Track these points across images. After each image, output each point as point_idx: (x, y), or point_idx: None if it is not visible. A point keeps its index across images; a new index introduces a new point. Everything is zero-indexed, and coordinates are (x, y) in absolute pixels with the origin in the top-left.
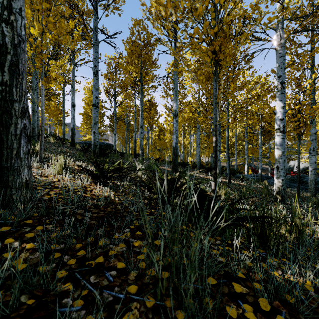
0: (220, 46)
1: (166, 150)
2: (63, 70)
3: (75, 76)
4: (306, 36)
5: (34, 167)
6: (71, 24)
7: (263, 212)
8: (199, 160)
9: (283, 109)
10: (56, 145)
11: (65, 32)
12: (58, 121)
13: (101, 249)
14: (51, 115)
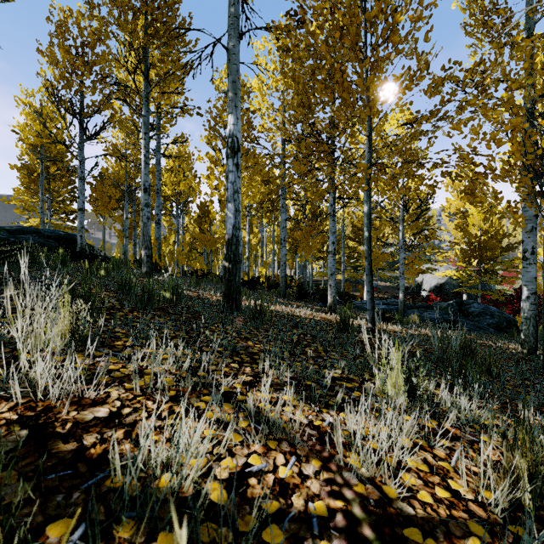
0: None
1: (216, 255)
2: None
3: None
4: None
5: None
6: None
7: None
8: (284, 274)
9: None
10: None
11: None
12: None
13: None
14: None
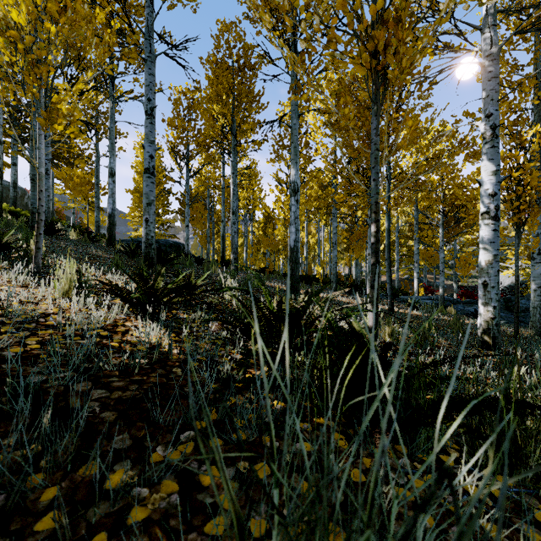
0: (385, 46)
1: (277, 255)
2: (85, 100)
3: (115, 121)
4: (527, 49)
5: (18, 283)
6: (99, 15)
7: (508, 388)
8: (335, 272)
9: (496, 176)
10: (78, 245)
11: (82, 23)
12: (89, 204)
13: (109, 505)
14: (74, 191)
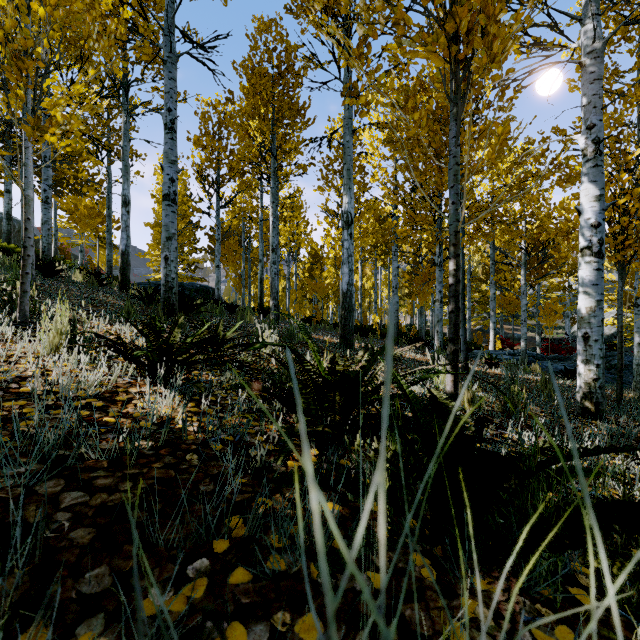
0: (468, 30)
1: (326, 302)
2: (86, 107)
3: (129, 138)
4: (630, 51)
5: None
6: None
7: None
8: (396, 322)
9: (600, 202)
10: (84, 288)
11: (80, 5)
12: (100, 240)
13: None
14: (80, 224)
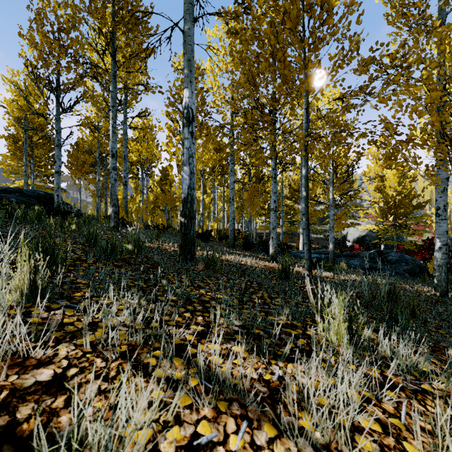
0: None
1: (175, 212)
2: None
3: None
4: None
5: None
6: None
7: None
8: (233, 228)
9: None
10: None
11: None
12: None
13: None
14: None
